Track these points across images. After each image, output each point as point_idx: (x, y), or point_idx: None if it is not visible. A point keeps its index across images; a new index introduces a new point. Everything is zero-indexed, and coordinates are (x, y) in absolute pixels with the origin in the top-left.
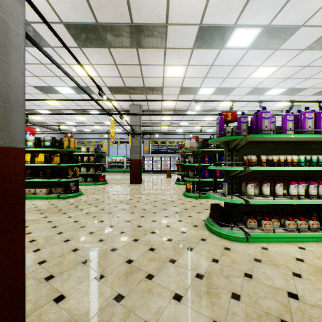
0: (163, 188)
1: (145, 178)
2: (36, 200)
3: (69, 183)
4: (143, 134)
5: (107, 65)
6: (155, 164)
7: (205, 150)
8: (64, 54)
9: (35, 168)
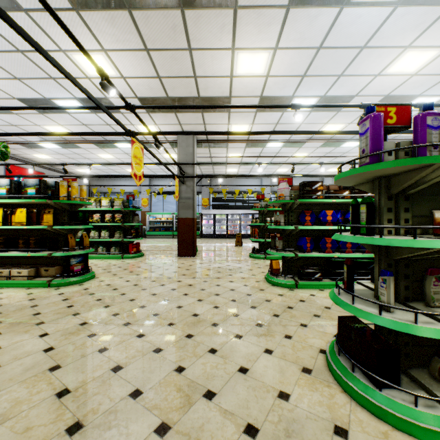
0: (231, 265)
1: (203, 246)
2: (8, 291)
3: (68, 259)
4: (197, 176)
5: (133, 52)
6: (218, 225)
7: (305, 201)
8: (50, 26)
9: (16, 233)
